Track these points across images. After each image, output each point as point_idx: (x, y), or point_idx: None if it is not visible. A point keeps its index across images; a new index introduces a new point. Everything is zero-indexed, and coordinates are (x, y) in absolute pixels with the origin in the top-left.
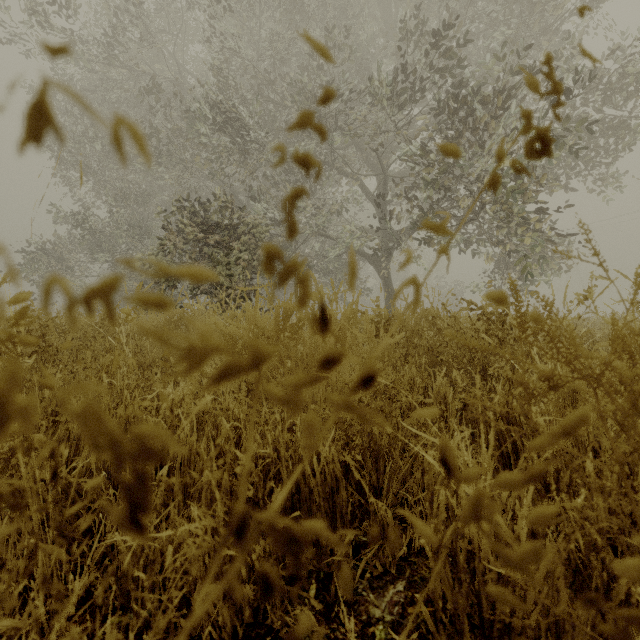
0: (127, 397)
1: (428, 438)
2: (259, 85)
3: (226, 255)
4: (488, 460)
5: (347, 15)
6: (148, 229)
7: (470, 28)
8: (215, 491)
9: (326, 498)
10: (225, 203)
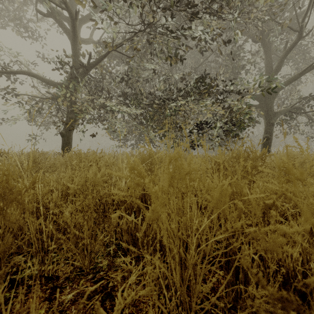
0: None
1: None
2: None
3: None
4: None
5: None
6: None
7: None
8: None
9: None
10: None
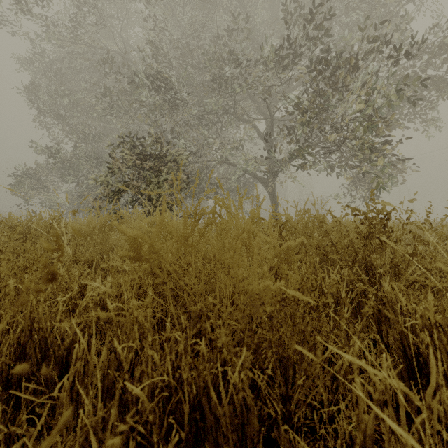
0: (33, 301)
1: (352, 359)
2: (181, 54)
3: (156, 176)
4: (430, 392)
5: (244, 4)
6: (102, 159)
7: (334, 11)
8: (93, 444)
9: (235, 430)
10: (156, 138)
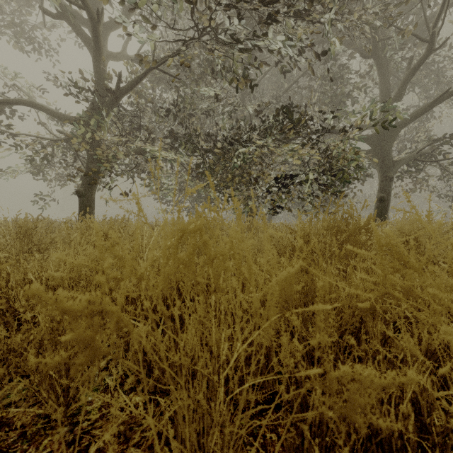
0: None
1: None
2: None
3: None
4: None
5: None
6: None
7: None
8: None
9: None
10: None
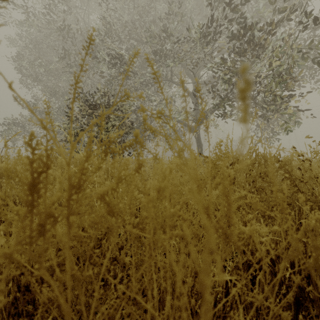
0: None
1: None
2: (128, 31)
3: (107, 122)
4: None
5: None
6: None
7: None
8: None
9: None
10: (108, 93)
